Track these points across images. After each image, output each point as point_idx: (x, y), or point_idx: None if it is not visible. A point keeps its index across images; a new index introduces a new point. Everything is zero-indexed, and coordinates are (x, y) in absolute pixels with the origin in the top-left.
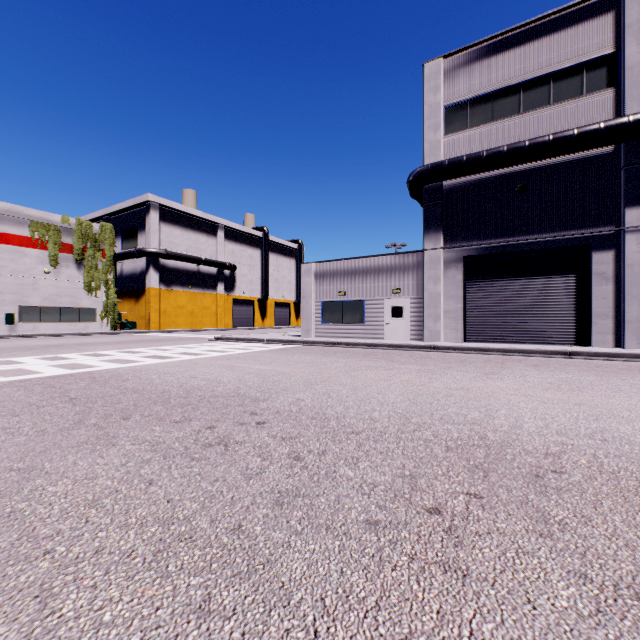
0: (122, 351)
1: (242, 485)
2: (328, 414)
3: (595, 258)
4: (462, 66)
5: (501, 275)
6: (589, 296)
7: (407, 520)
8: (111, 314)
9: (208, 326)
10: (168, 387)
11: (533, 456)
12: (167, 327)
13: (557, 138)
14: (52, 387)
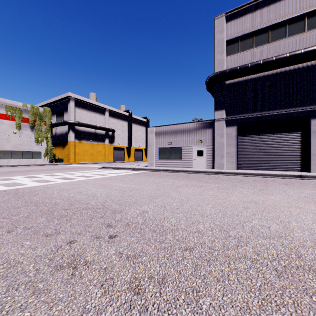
0: (48, 175)
1: None
2: (165, 226)
3: (312, 122)
4: (236, 18)
5: (258, 132)
6: (309, 144)
7: None
8: (49, 154)
9: (100, 161)
10: (59, 200)
11: None
12: (79, 161)
13: (291, 55)
14: None
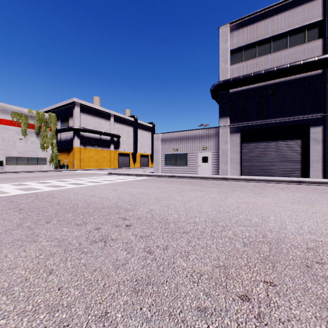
0: (57, 180)
1: (112, 274)
2: (169, 219)
3: (312, 130)
4: (240, 28)
5: (260, 140)
6: (308, 151)
7: (227, 307)
8: (54, 161)
9: (105, 167)
10: (77, 202)
11: (300, 250)
12: (84, 167)
13: (291, 66)
14: (12, 202)
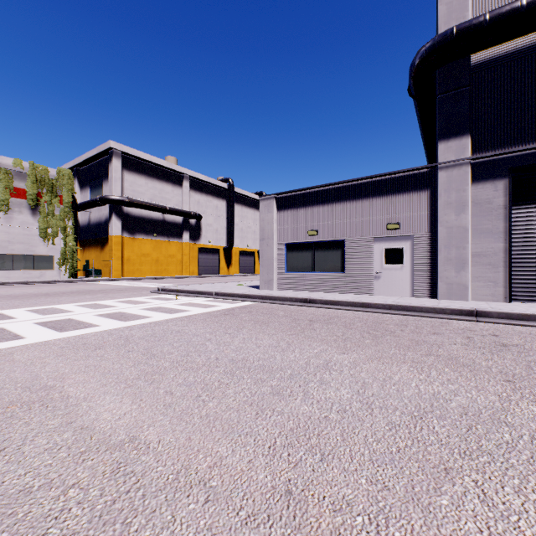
0: None
1: None
2: None
3: None
4: None
5: None
6: None
7: None
8: (69, 262)
9: (173, 274)
10: None
11: None
12: (131, 275)
13: None
14: None
